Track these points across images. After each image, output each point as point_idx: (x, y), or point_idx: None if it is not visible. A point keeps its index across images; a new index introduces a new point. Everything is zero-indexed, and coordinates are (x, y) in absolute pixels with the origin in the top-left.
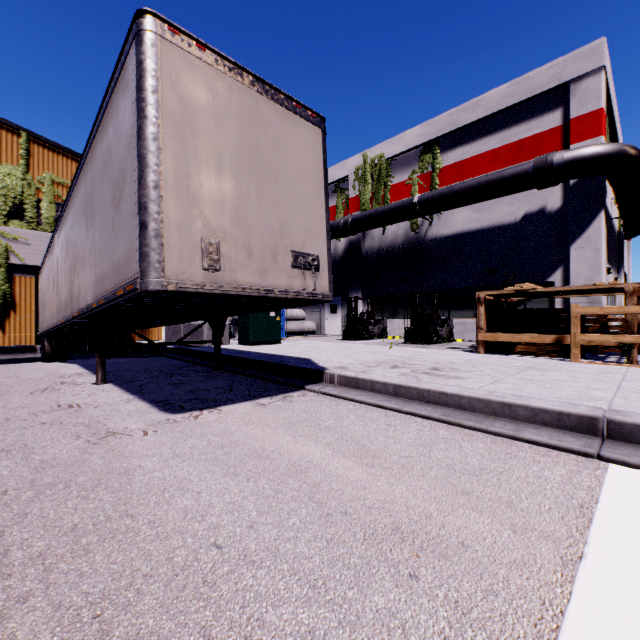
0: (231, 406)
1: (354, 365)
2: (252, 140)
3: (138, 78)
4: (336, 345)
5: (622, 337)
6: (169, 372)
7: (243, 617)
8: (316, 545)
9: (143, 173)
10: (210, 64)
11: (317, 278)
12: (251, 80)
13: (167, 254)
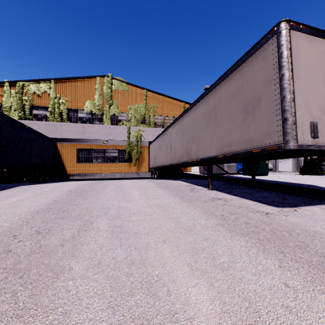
0: (305, 207)
1: None
2: None
3: (280, 52)
4: (310, 178)
5: None
6: (229, 187)
7: None
8: None
9: (285, 95)
10: (308, 34)
11: None
12: (324, 35)
13: (297, 131)
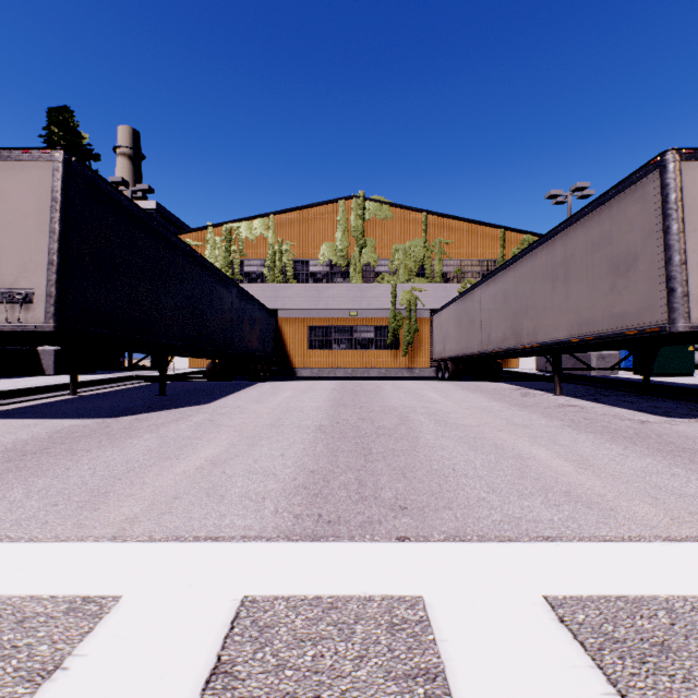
0: None
1: None
2: None
3: (663, 195)
4: None
5: None
6: (596, 393)
7: None
8: None
9: (671, 256)
10: None
11: None
12: None
13: (690, 307)
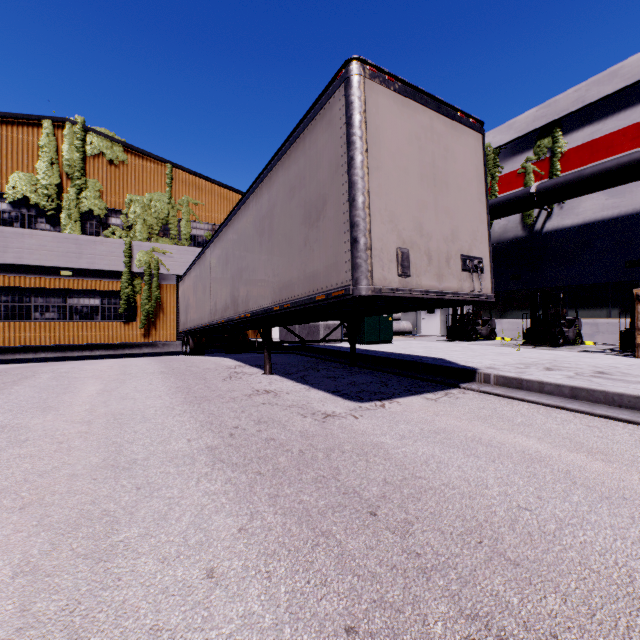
0: (403, 399)
1: (500, 366)
2: (428, 155)
3: (348, 116)
4: (452, 346)
5: None
6: (311, 367)
7: (609, 562)
8: (621, 520)
9: (355, 196)
10: (398, 93)
11: (481, 280)
12: (427, 100)
13: (374, 264)
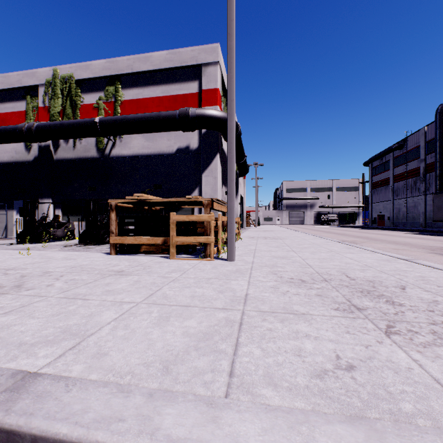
0: None
1: None
2: None
3: None
4: None
5: (199, 238)
6: None
7: None
8: None
9: None
10: None
11: None
12: None
13: None
